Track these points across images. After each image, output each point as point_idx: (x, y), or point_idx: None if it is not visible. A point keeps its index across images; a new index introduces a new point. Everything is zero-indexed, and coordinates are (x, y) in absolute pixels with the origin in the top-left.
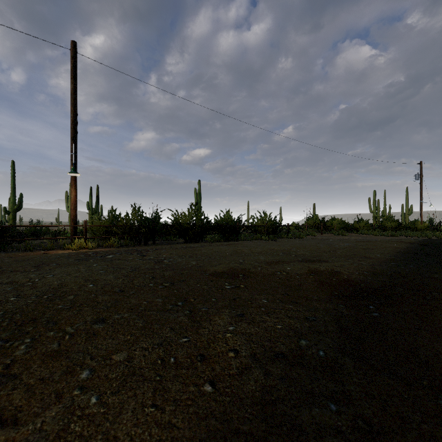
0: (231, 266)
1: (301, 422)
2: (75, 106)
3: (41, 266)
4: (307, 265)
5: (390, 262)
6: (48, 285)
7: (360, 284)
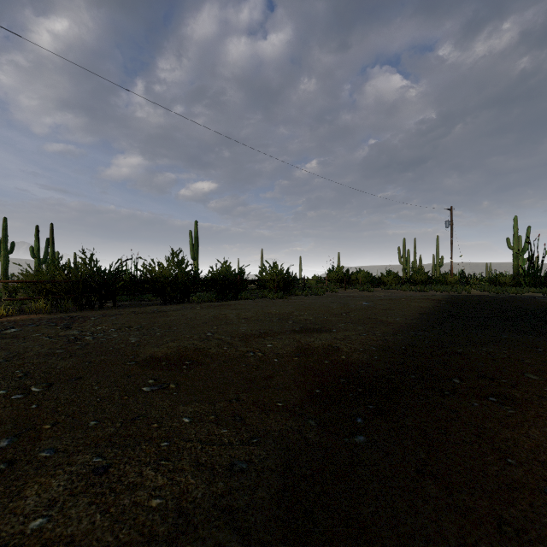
0: (184, 344)
1: None
2: None
3: None
4: (299, 338)
5: (409, 328)
6: None
7: (360, 371)
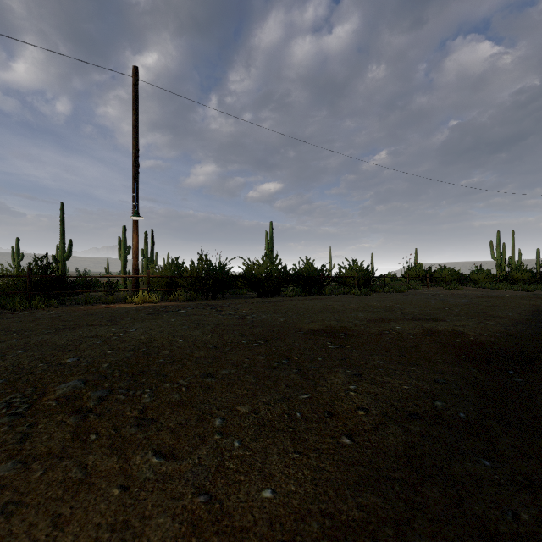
0: (327, 323)
1: (454, 473)
2: (137, 141)
3: (116, 321)
4: (420, 324)
5: (527, 322)
6: (137, 339)
7: (493, 347)
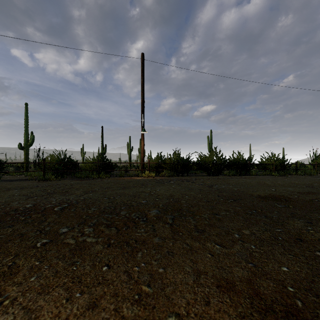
0: (268, 192)
1: None
2: (143, 92)
3: (145, 185)
4: None
5: None
6: (164, 194)
7: None
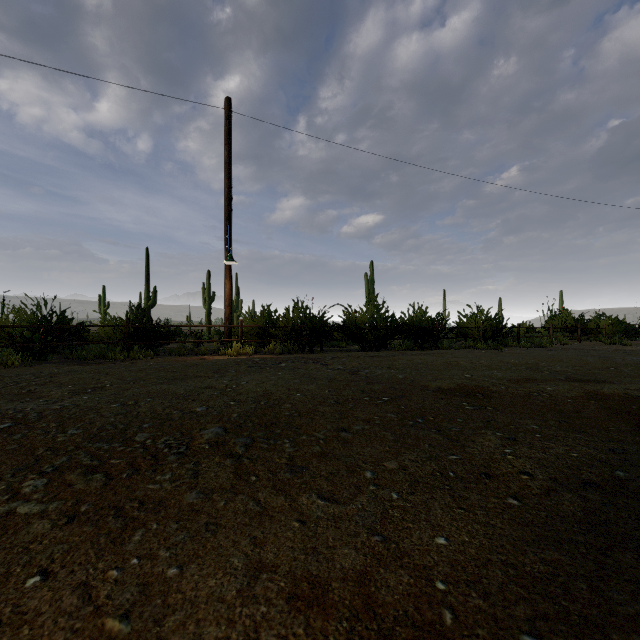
0: (458, 382)
1: None
2: (230, 178)
3: (222, 373)
4: (579, 386)
5: None
6: (253, 392)
7: None
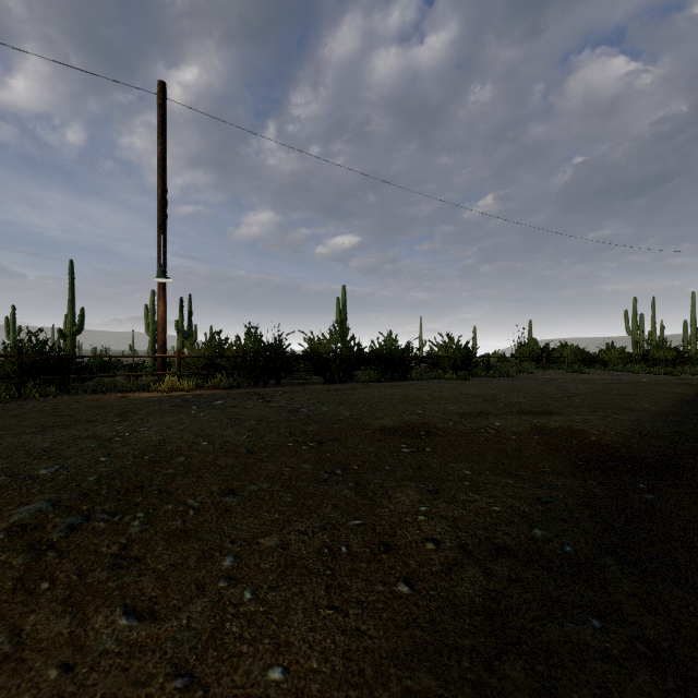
0: (405, 418)
1: (549, 640)
2: (164, 178)
3: (127, 415)
4: (528, 419)
5: (668, 416)
6: (146, 441)
7: (620, 451)
